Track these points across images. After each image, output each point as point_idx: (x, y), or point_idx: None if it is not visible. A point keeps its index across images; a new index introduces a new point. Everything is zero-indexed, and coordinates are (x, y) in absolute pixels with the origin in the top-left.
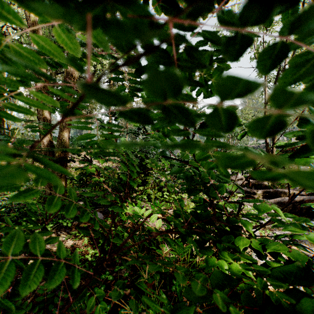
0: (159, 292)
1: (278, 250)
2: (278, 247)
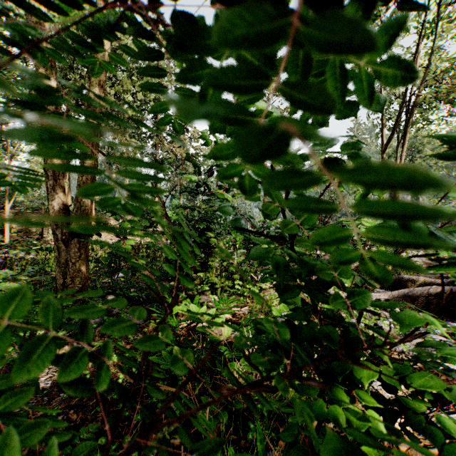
0: (227, 443)
1: (427, 387)
2: (425, 381)
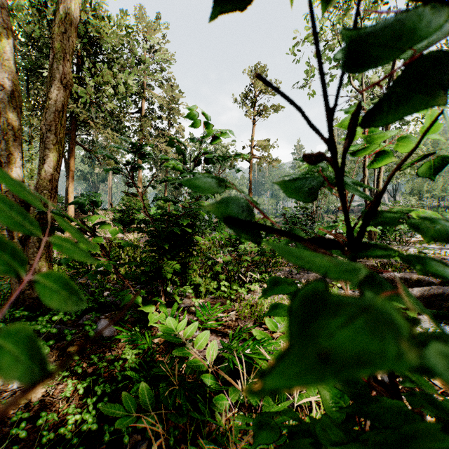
0: None
1: None
2: None
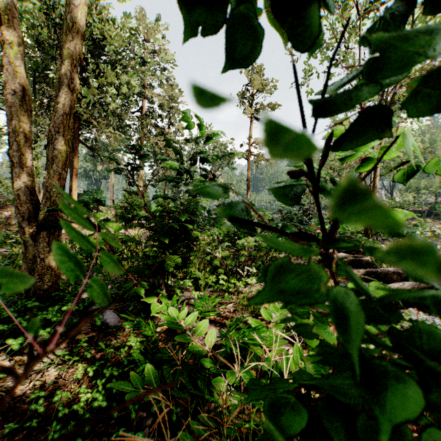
0: None
1: None
2: None
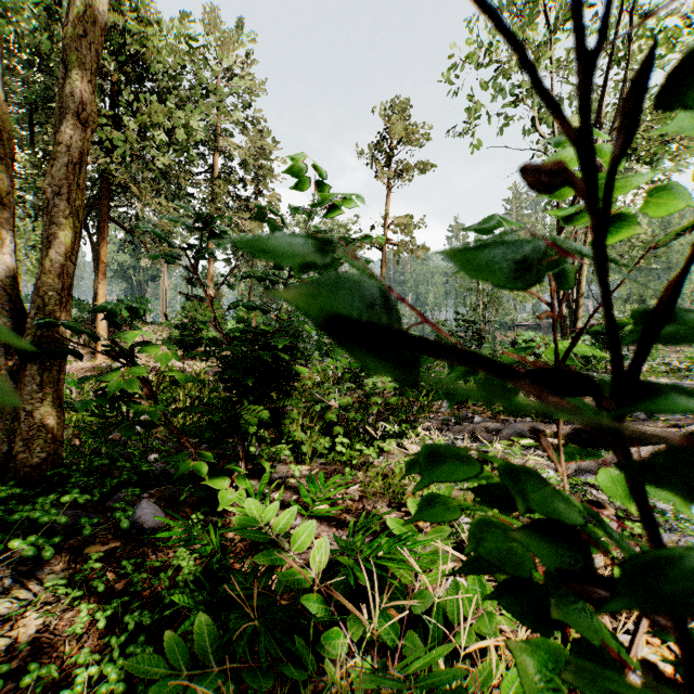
0: None
1: None
2: None
